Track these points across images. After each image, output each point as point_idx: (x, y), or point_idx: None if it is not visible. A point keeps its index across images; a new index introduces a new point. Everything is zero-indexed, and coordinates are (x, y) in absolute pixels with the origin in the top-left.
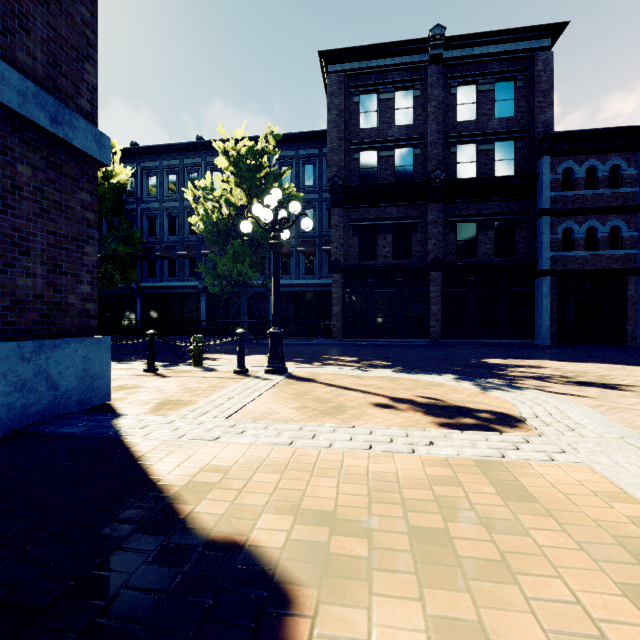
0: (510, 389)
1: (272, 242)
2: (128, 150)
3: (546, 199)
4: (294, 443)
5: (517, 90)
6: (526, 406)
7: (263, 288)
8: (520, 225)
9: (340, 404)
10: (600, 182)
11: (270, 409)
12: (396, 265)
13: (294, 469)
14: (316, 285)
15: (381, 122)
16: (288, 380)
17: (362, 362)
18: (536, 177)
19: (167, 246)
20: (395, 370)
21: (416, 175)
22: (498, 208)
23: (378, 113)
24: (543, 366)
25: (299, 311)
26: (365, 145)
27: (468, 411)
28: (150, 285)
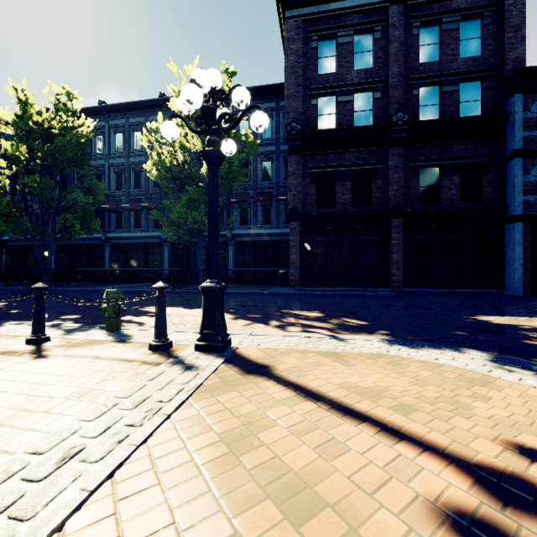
0: None
1: (206, 149)
2: (96, 109)
3: (519, 139)
4: None
5: (484, 27)
6: None
7: (222, 238)
8: (487, 169)
9: (343, 512)
10: None
11: None
12: (355, 212)
13: None
14: (273, 234)
15: (340, 66)
16: (226, 369)
17: (330, 320)
18: (507, 117)
19: (132, 199)
20: (384, 339)
21: (376, 119)
22: (463, 151)
23: (336, 58)
24: None
25: (257, 260)
26: (323, 90)
27: None
28: (117, 235)
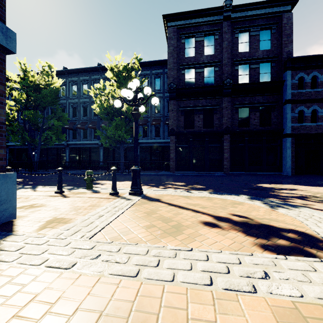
0: (289, 207)
1: (133, 112)
2: (61, 71)
3: (289, 94)
4: (140, 274)
5: (272, 34)
6: (311, 223)
7: (133, 144)
8: (274, 109)
9: (178, 222)
10: (319, 84)
11: (126, 227)
12: (205, 131)
13: (136, 322)
14: (161, 142)
15: (196, 53)
16: (143, 200)
17: (188, 186)
18: (283, 82)
19: (82, 122)
20: (209, 192)
21: (216, 82)
22: (261, 100)
23: (195, 48)
24: (297, 189)
25: (152, 156)
26: (188, 66)
27: (275, 230)
28: (73, 143)
